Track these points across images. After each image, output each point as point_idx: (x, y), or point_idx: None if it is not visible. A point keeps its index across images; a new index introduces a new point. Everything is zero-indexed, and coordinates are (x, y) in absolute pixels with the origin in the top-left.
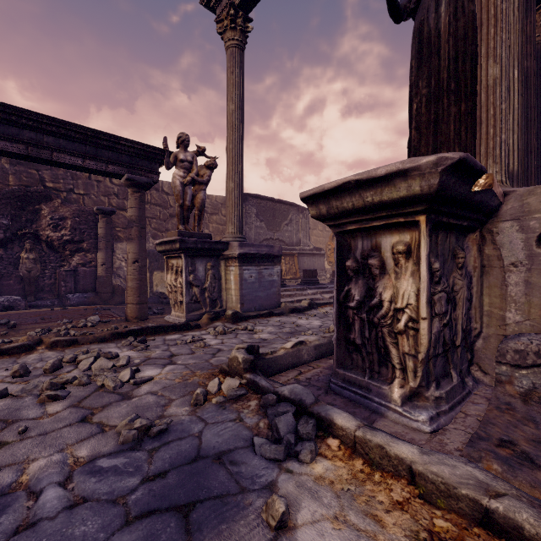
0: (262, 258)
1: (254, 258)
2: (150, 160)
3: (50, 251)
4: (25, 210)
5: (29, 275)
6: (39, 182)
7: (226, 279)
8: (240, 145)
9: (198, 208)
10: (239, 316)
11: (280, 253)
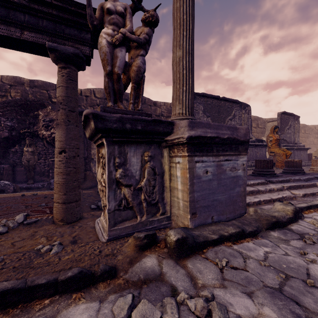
0: (222, 144)
1: (210, 144)
2: (78, 27)
3: (49, 146)
4: (29, 116)
5: (28, 164)
6: (48, 98)
7: (171, 174)
8: (190, 1)
9: (133, 79)
10: (189, 245)
11: (247, 137)
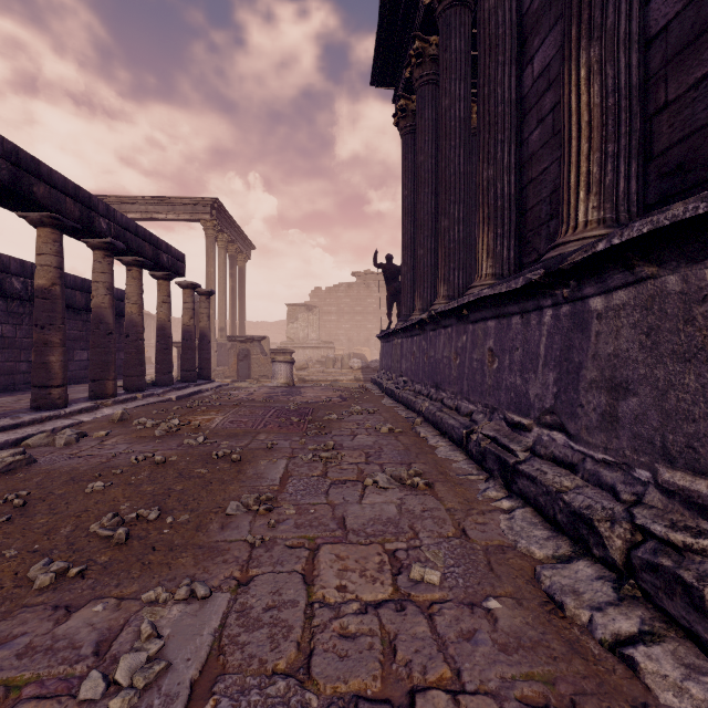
0: None
1: None
2: None
3: None
4: None
5: None
6: None
7: None
8: None
9: None
10: None
11: None
